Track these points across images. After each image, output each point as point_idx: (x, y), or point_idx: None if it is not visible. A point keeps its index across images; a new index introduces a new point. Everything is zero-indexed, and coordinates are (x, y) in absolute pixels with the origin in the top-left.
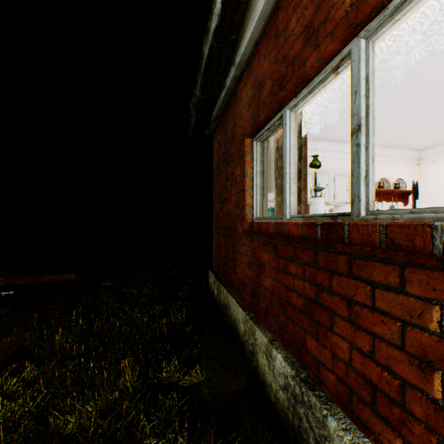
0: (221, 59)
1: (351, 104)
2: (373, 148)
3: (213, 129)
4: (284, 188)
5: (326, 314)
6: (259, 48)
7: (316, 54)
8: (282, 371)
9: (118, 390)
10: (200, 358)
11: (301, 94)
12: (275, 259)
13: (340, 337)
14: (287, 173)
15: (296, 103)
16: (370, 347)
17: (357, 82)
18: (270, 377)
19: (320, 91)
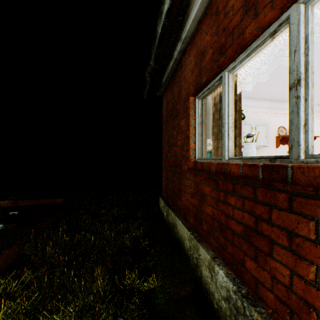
0: (171, 36)
1: (290, 62)
2: (312, 99)
3: (162, 91)
4: (223, 135)
5: (265, 242)
6: (201, 25)
7: (255, 22)
8: (224, 285)
9: (93, 293)
10: (155, 267)
11: (239, 58)
12: (216, 192)
13: (279, 263)
14: (226, 122)
15: (234, 66)
16: (313, 277)
17: (297, 42)
18: (213, 287)
19: (255, 55)
